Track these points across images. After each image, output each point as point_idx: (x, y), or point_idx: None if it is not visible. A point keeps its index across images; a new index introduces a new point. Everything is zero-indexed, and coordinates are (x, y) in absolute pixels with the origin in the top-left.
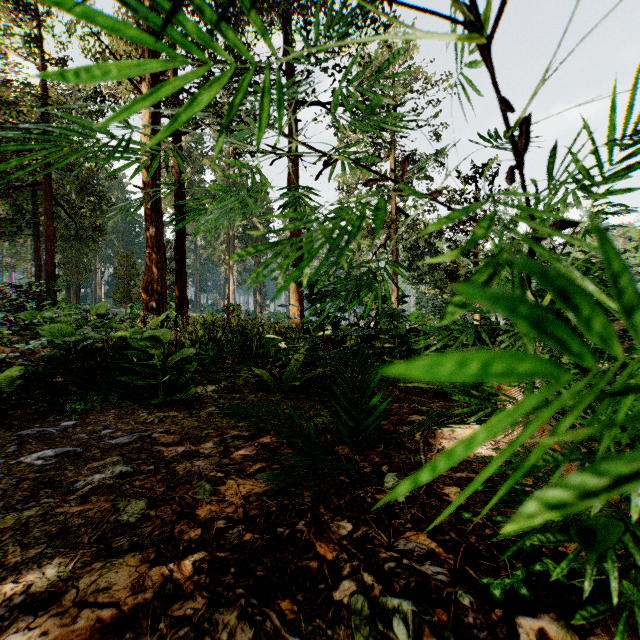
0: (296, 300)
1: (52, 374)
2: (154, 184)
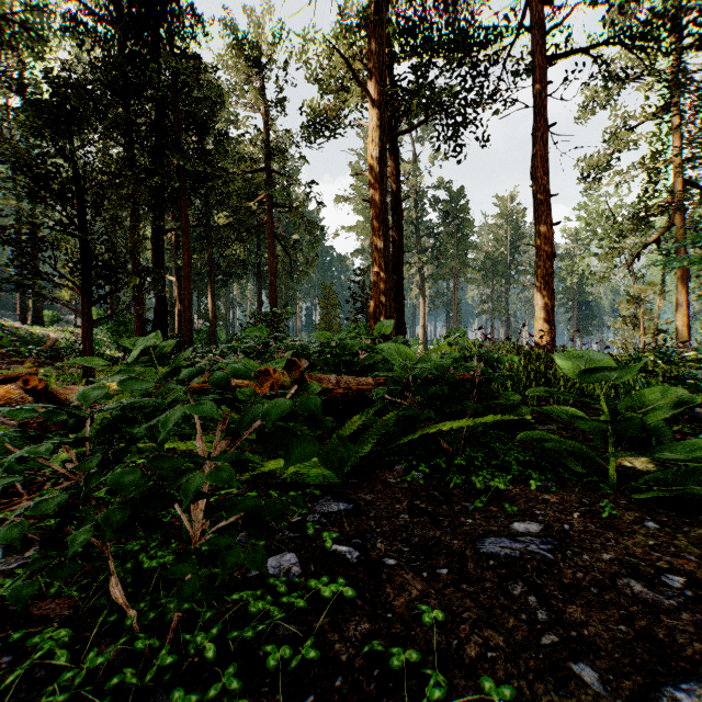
0: (544, 322)
1: (437, 421)
2: (382, 194)
